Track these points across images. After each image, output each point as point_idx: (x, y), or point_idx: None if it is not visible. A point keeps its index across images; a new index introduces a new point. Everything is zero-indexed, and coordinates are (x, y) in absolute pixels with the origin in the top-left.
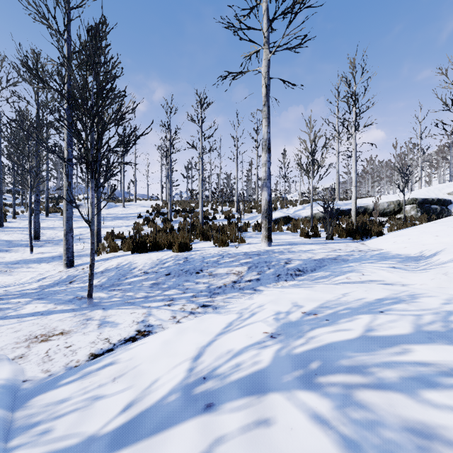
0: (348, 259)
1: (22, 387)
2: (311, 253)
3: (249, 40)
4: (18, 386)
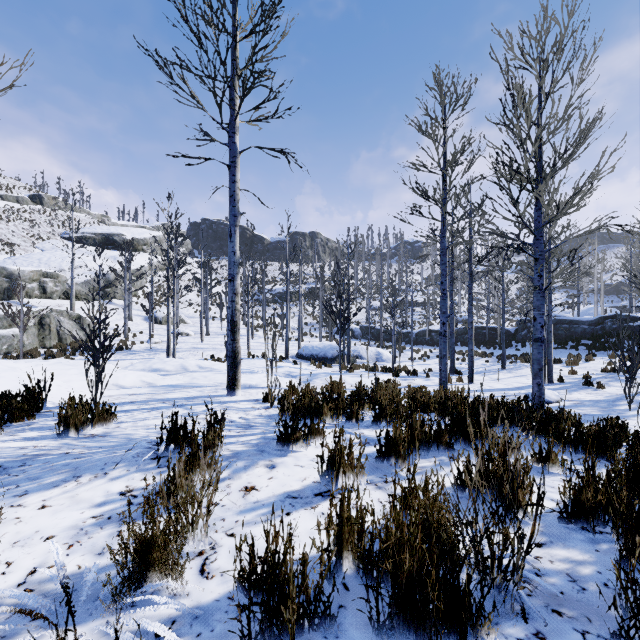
0: (177, 388)
1: (311, 382)
2: (196, 390)
3: (257, 107)
4: (312, 382)
